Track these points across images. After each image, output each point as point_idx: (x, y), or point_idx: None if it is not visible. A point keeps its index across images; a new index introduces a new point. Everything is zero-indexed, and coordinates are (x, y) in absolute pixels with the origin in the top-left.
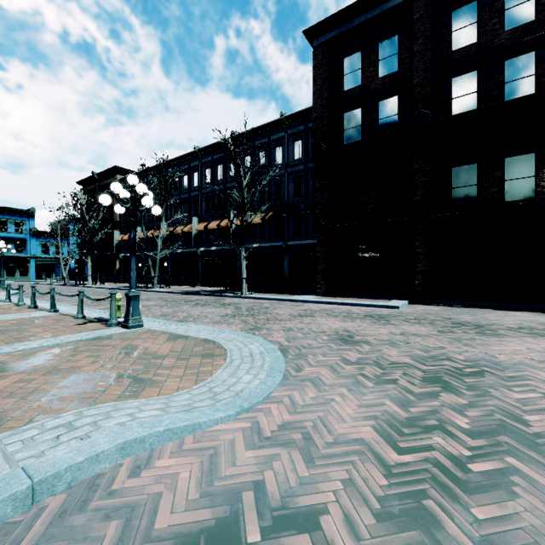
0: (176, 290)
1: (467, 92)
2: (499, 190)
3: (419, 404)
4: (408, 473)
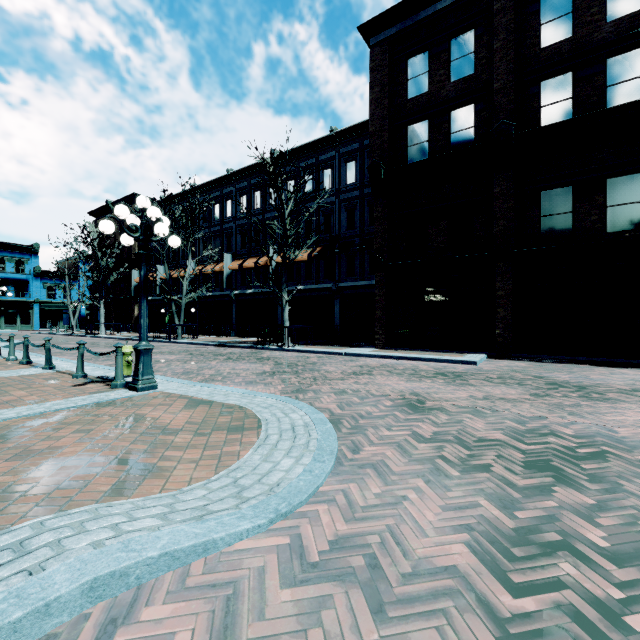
0: (205, 341)
1: (559, 98)
2: (600, 218)
3: (527, 506)
4: (534, 633)
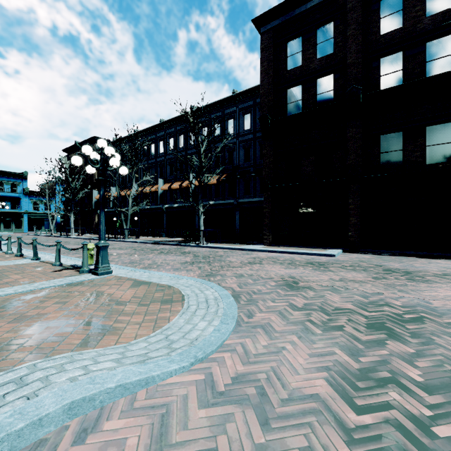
0: (144, 240)
1: (393, 70)
2: (421, 154)
3: (368, 353)
4: (370, 438)
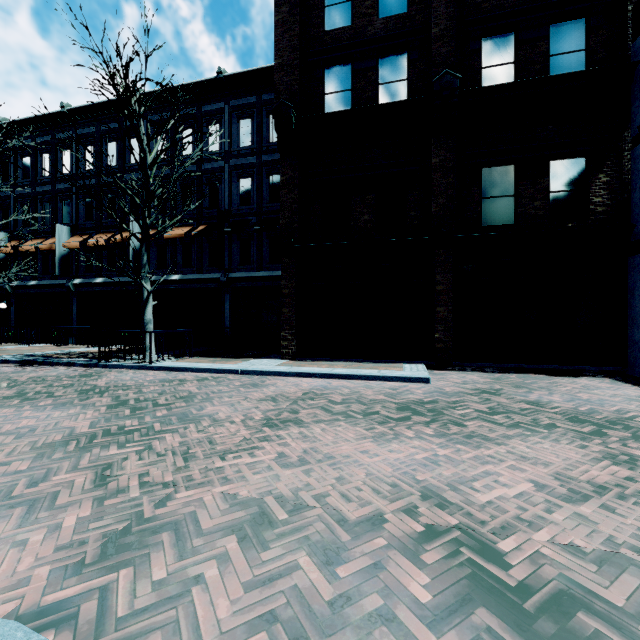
0: (5, 356)
1: (501, 61)
2: (543, 204)
3: None
4: None
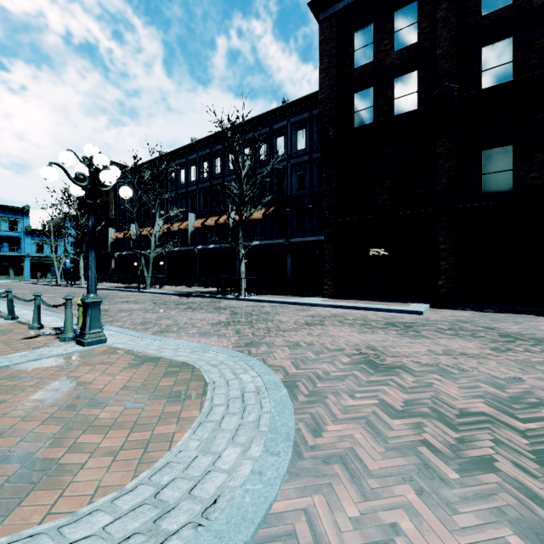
0: (170, 291)
1: (499, 62)
2: (540, 175)
3: None
4: None
